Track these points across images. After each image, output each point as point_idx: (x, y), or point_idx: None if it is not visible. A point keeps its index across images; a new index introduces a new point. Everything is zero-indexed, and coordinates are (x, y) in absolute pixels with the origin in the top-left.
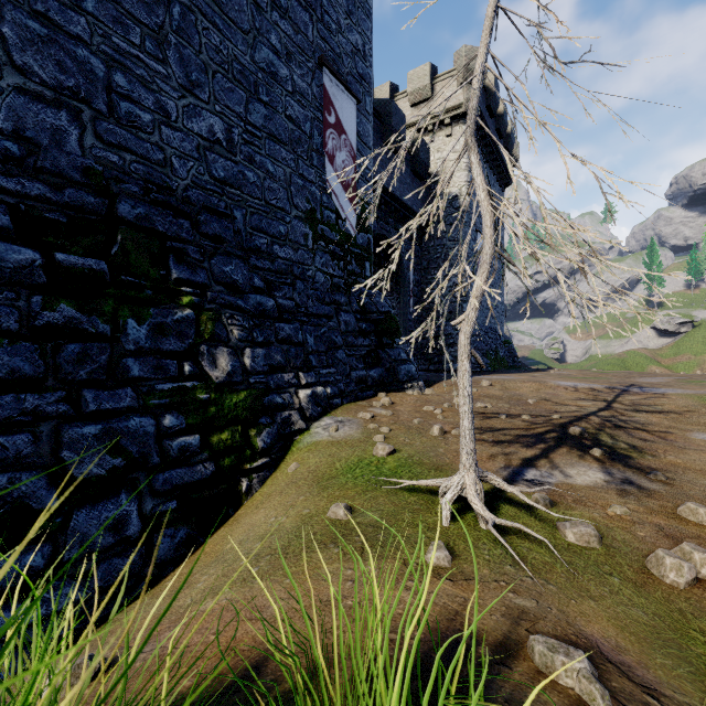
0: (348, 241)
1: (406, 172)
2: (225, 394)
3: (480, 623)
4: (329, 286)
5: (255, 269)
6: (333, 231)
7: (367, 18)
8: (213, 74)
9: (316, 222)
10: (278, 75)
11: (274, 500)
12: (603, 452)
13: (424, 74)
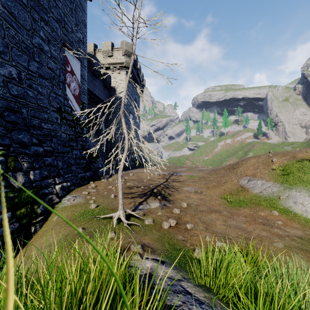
0: (76, 119)
1: (101, 85)
2: (22, 192)
3: (121, 246)
4: (67, 139)
5: (33, 134)
6: (69, 115)
7: (85, 27)
8: (11, 48)
9: (61, 112)
10: (44, 49)
11: (49, 232)
12: (161, 197)
13: (108, 45)
